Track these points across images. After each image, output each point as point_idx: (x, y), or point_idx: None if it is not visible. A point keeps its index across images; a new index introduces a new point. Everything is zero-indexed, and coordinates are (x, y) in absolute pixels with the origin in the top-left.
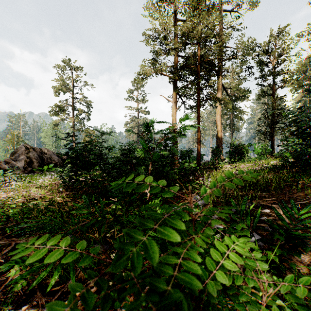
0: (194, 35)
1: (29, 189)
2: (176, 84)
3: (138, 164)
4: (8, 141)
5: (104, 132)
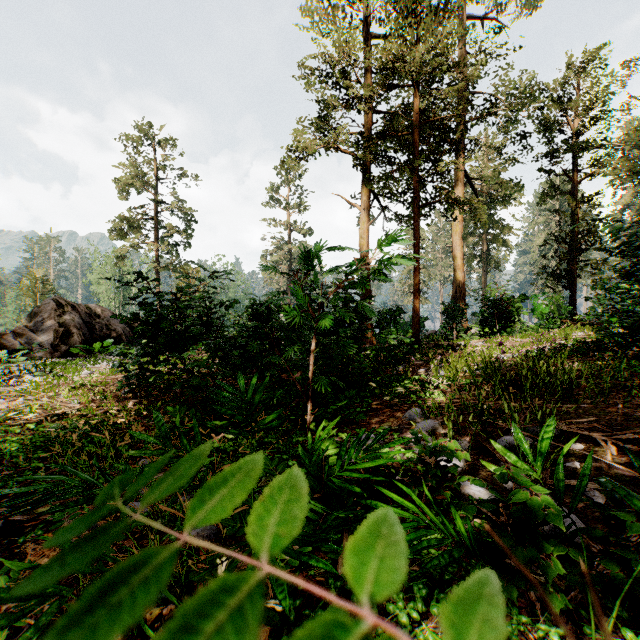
0: (407, 66)
1: (57, 392)
2: (368, 170)
3: (287, 338)
4: (25, 290)
5: (214, 271)
